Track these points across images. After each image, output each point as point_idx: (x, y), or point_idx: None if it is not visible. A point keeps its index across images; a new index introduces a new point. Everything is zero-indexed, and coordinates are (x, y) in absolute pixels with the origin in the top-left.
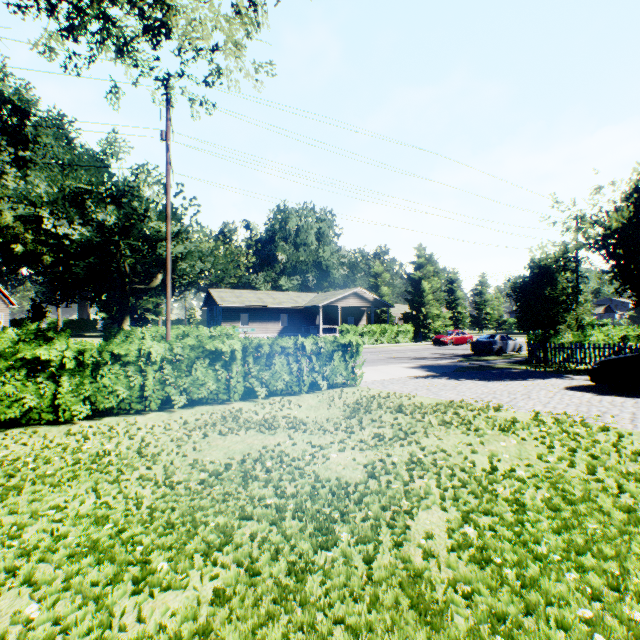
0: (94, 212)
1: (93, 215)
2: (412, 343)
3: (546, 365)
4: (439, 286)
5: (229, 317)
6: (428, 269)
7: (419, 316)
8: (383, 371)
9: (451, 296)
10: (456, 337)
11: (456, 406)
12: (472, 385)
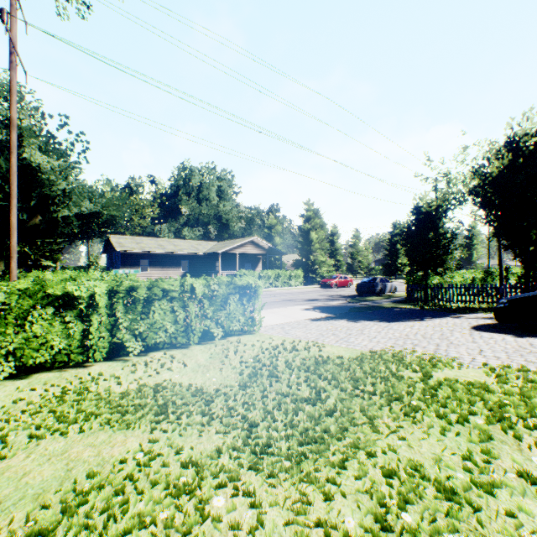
0: None
1: None
2: (302, 286)
3: (424, 304)
4: (324, 237)
5: (128, 263)
6: (316, 221)
7: (308, 263)
8: (281, 314)
9: (332, 247)
10: (340, 280)
11: (384, 361)
12: (377, 328)
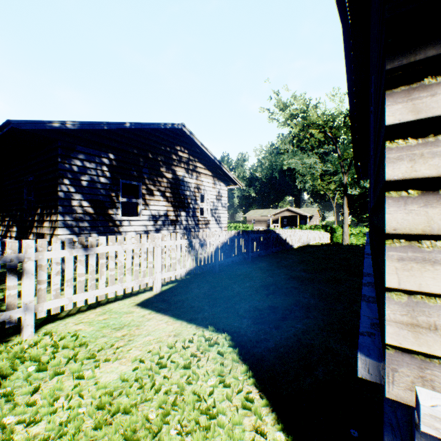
0: (362, 184)
1: (361, 185)
2: None
3: None
4: None
5: None
6: None
7: None
8: None
9: None
10: None
11: None
12: None
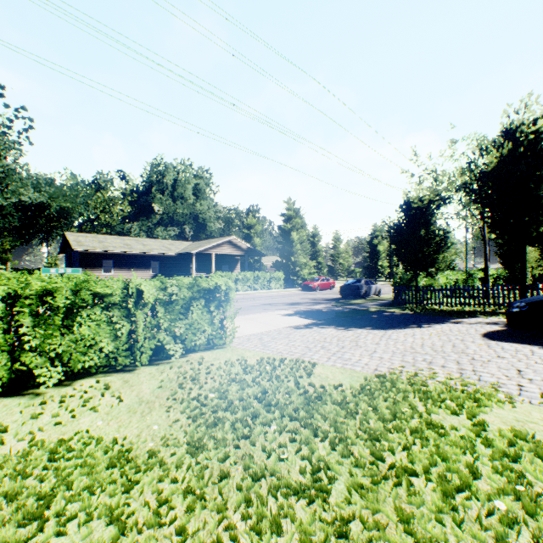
0: None
1: None
2: (283, 289)
3: (412, 307)
4: (305, 238)
5: (88, 263)
6: (297, 221)
7: (289, 264)
8: (260, 320)
9: (313, 249)
10: (322, 283)
11: (403, 394)
12: (373, 337)
